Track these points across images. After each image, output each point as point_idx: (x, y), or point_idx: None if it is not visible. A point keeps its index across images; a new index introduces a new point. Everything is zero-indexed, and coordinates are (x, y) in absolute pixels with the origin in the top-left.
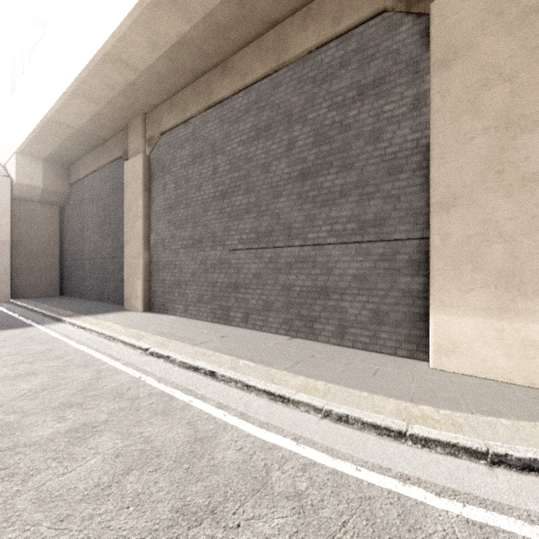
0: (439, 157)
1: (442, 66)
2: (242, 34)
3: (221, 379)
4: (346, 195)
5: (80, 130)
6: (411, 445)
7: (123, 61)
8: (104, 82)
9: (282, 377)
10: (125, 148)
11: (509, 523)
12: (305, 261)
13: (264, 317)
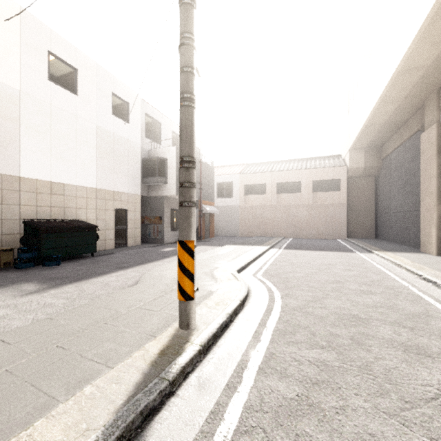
0: None
1: None
2: None
3: None
4: None
5: (386, 122)
6: None
7: (412, 69)
8: (399, 88)
9: None
10: (422, 122)
11: None
12: None
13: None
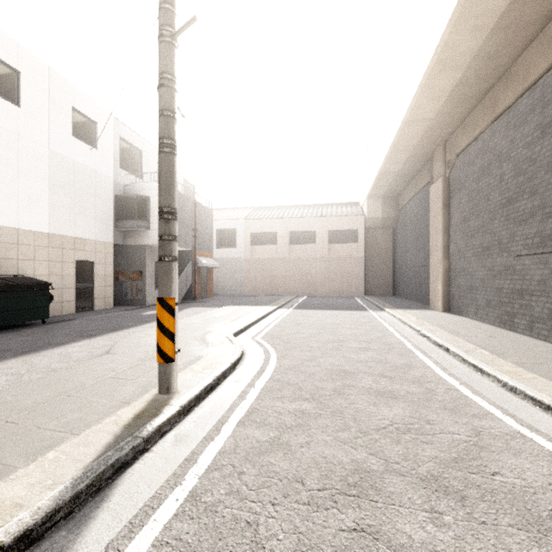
0: None
1: None
2: (519, 41)
3: (451, 354)
4: None
5: (400, 171)
6: None
7: (417, 120)
8: (408, 137)
9: (500, 364)
10: (431, 174)
11: (550, 446)
12: None
13: (548, 327)
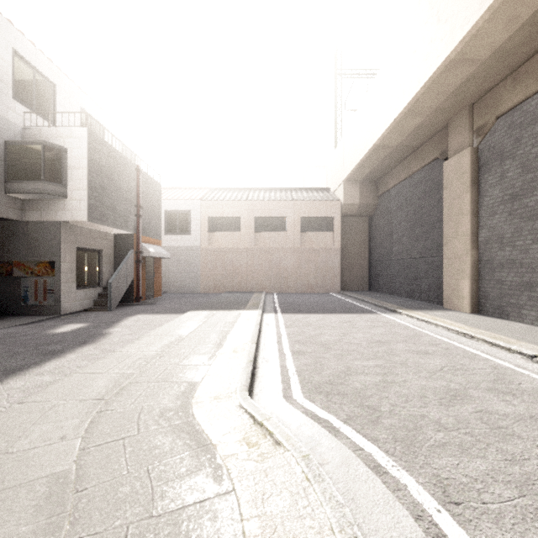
0: None
1: None
2: None
3: None
4: None
5: (397, 146)
6: None
7: (465, 61)
8: (437, 91)
9: None
10: (443, 148)
11: None
12: None
13: None
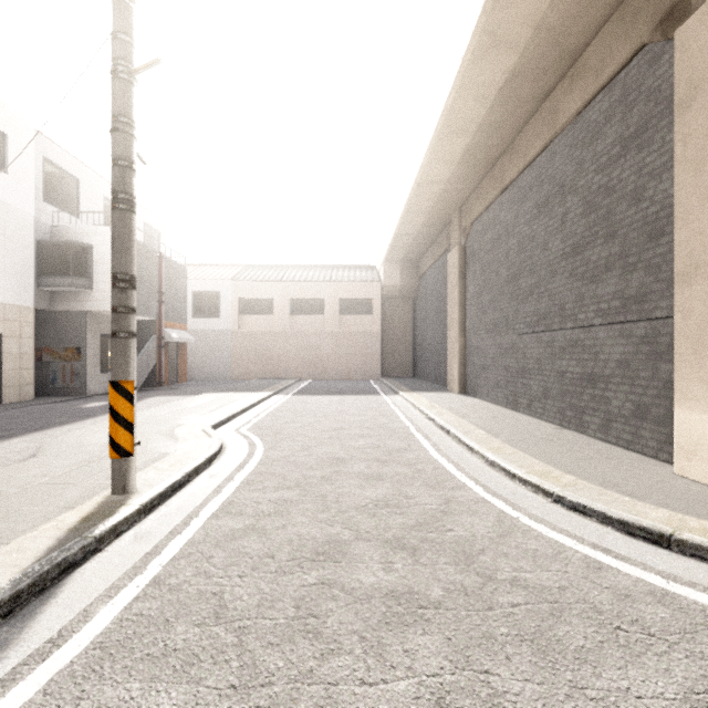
0: (680, 219)
1: (683, 107)
2: (519, 117)
3: (451, 436)
4: (610, 269)
5: (417, 234)
6: (517, 483)
7: (431, 181)
8: (423, 198)
9: (491, 442)
10: (449, 241)
11: (502, 506)
12: (575, 345)
13: (542, 405)
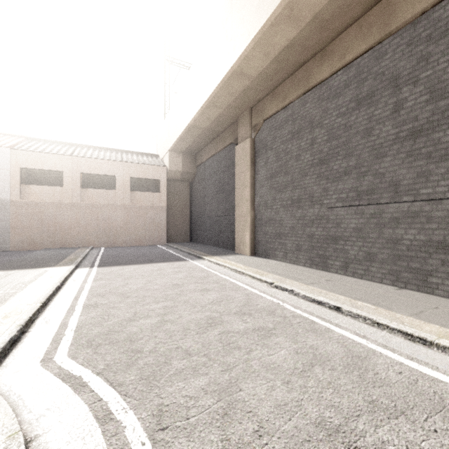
0: None
1: None
2: (344, 20)
3: (348, 314)
4: None
5: (206, 129)
6: None
7: (243, 74)
8: (228, 92)
9: (412, 322)
10: (235, 136)
11: None
12: (416, 216)
13: (365, 267)
